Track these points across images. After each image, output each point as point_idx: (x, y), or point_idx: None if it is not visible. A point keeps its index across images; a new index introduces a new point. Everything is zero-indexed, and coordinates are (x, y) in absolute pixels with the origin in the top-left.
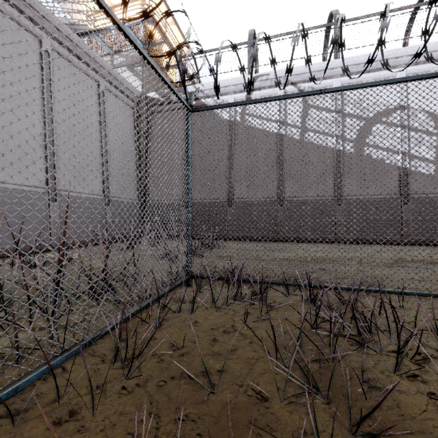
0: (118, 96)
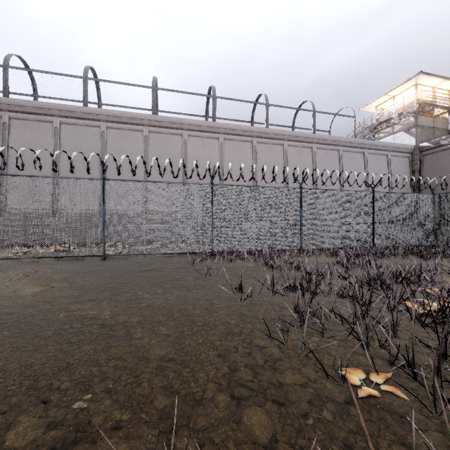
0: (398, 156)
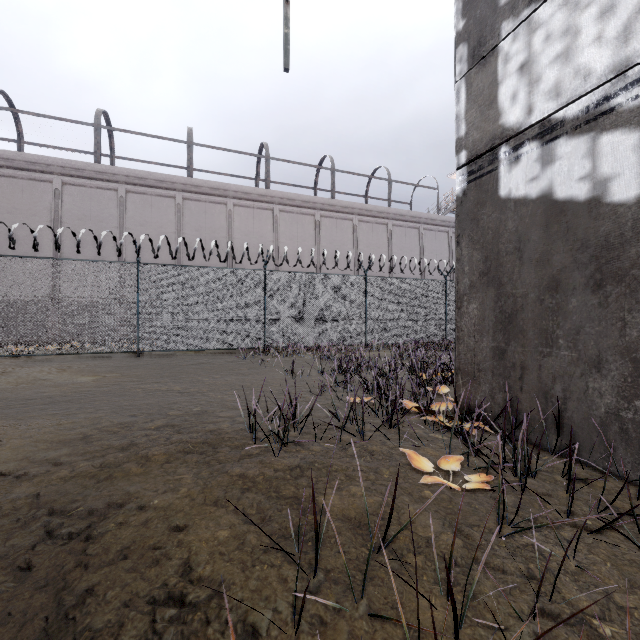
0: None
